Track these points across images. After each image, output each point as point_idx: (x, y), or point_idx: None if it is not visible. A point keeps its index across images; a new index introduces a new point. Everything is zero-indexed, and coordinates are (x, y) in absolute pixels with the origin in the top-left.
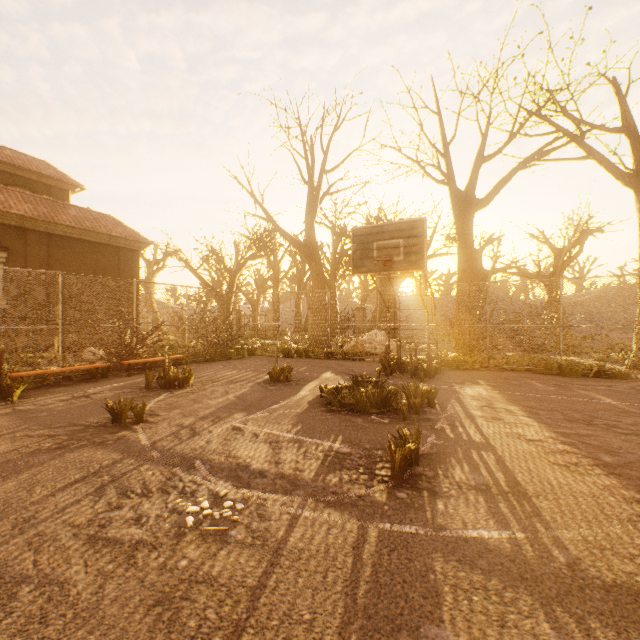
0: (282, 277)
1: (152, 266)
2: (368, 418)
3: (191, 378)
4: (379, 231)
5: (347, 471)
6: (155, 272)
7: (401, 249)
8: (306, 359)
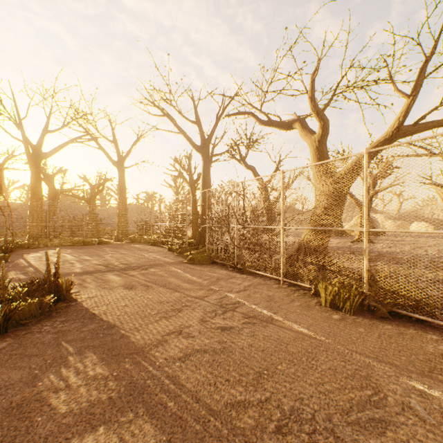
0: None
1: None
2: None
3: None
4: None
5: None
6: None
7: None
8: None
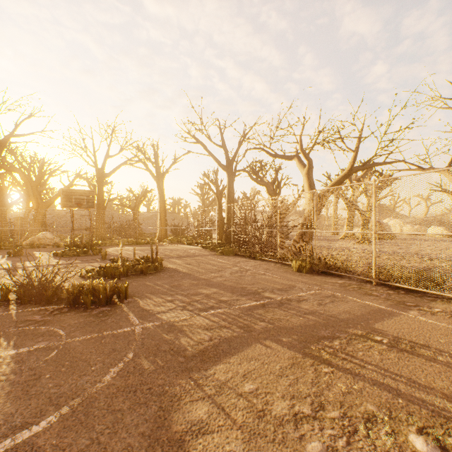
0: None
1: None
2: (83, 256)
3: None
4: (76, 192)
5: (91, 261)
6: None
7: (86, 200)
8: (1, 250)
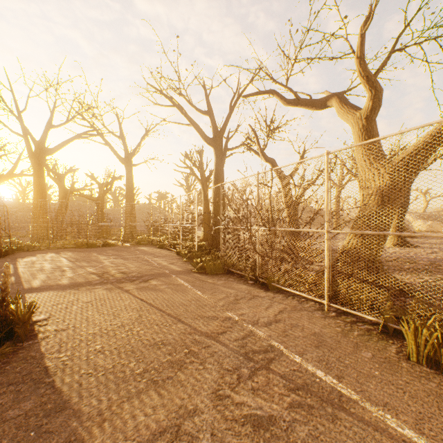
0: None
1: None
2: None
3: None
4: None
5: None
6: None
7: None
8: None
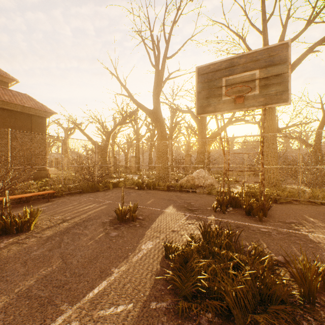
0: (141, 137)
1: (67, 131)
2: None
3: (32, 222)
4: (228, 65)
5: None
6: (69, 135)
7: (256, 82)
8: (153, 191)
